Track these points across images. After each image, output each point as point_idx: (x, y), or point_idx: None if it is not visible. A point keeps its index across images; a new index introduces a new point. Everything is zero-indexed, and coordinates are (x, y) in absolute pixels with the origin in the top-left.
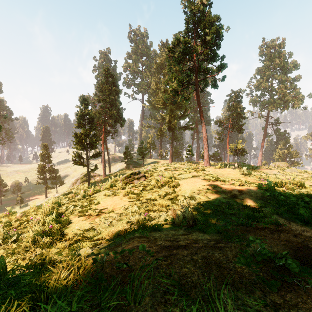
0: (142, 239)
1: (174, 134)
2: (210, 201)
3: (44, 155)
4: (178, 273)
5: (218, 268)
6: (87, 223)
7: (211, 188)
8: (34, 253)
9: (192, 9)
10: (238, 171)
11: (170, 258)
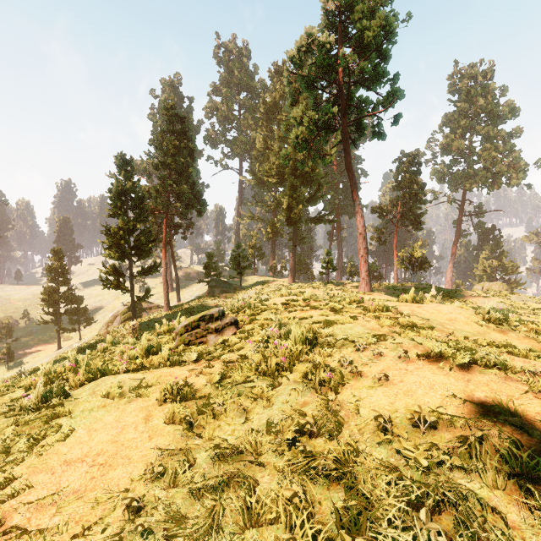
0: None
1: (298, 232)
2: None
3: (54, 269)
4: None
5: None
6: None
7: (506, 423)
8: None
9: None
10: (471, 312)
11: None
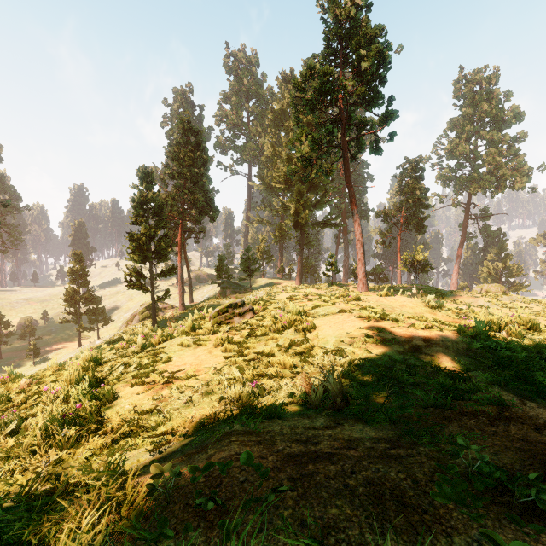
0: (247, 438)
1: (305, 235)
2: (372, 358)
3: (75, 271)
4: (319, 520)
5: (400, 508)
6: (148, 398)
7: (374, 333)
8: (46, 457)
9: (336, 14)
10: (420, 301)
11: (302, 482)
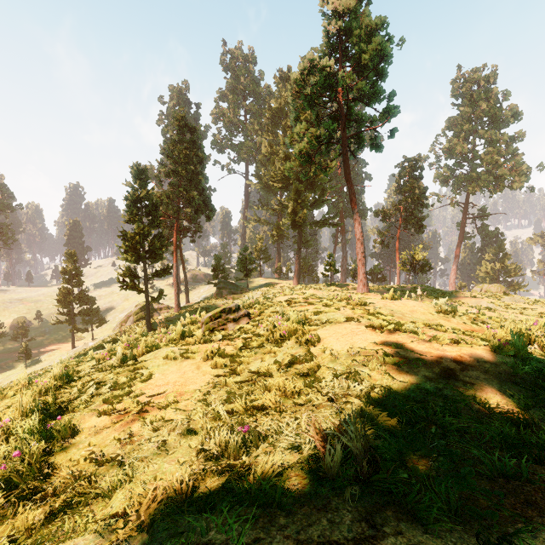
0: None
1: (303, 235)
2: (395, 385)
3: (69, 271)
4: None
5: None
6: (114, 436)
7: (392, 351)
8: None
9: (336, 6)
10: (431, 306)
11: None
